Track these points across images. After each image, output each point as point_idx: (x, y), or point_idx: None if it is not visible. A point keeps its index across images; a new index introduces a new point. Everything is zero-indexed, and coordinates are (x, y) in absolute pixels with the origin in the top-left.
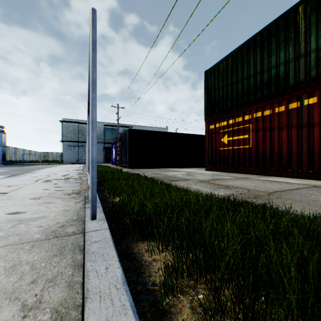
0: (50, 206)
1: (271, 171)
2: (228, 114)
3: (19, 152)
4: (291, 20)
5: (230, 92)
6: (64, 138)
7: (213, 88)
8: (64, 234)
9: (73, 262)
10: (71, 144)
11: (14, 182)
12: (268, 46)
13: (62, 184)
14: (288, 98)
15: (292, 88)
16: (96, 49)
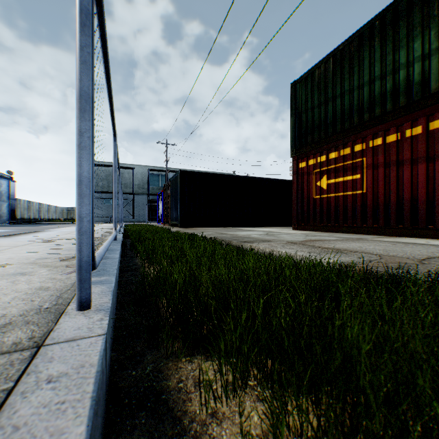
0: (19, 281)
1: (399, 229)
2: (329, 144)
3: (34, 207)
4: None
5: (332, 111)
6: (94, 188)
7: (305, 106)
8: None
9: None
10: (104, 196)
11: None
12: (394, 35)
13: (71, 246)
14: (427, 112)
15: (435, 96)
16: None
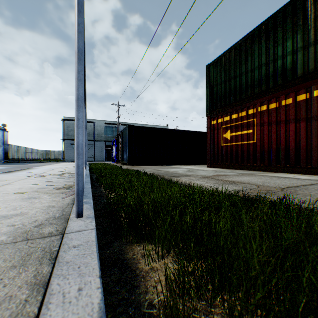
0: (34, 202)
1: (277, 167)
2: (231, 108)
3: (21, 150)
4: (299, 7)
5: (233, 86)
6: (66, 136)
7: (215, 82)
8: (38, 236)
9: (35, 277)
10: (73, 142)
11: (7, 178)
12: (274, 36)
13: (56, 179)
14: (295, 89)
15: (300, 78)
16: (83, 12)
